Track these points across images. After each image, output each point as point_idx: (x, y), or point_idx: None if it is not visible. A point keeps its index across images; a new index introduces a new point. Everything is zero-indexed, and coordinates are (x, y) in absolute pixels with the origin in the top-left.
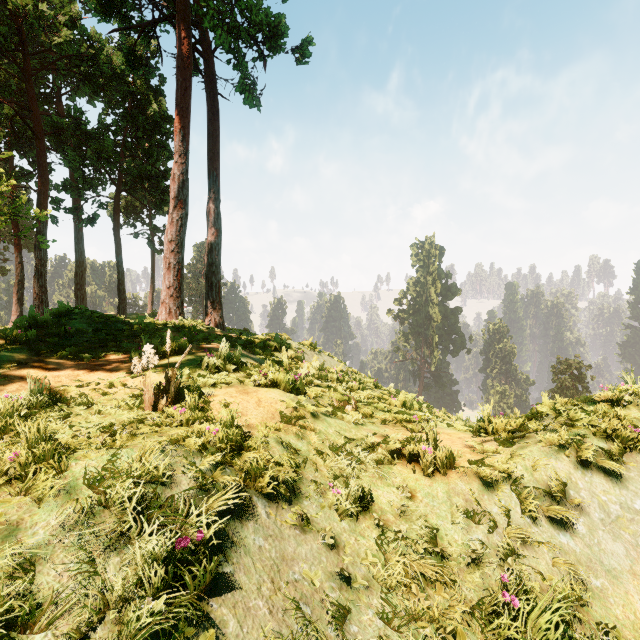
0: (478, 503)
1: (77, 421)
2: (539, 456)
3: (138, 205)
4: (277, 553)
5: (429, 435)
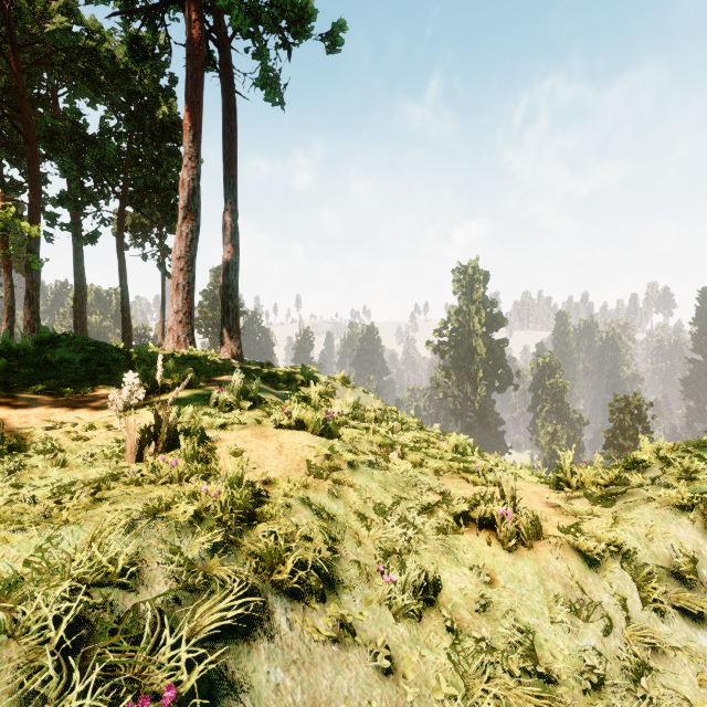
0: (582, 589)
1: (29, 476)
2: (653, 521)
3: (147, 223)
4: (304, 694)
5: (506, 493)
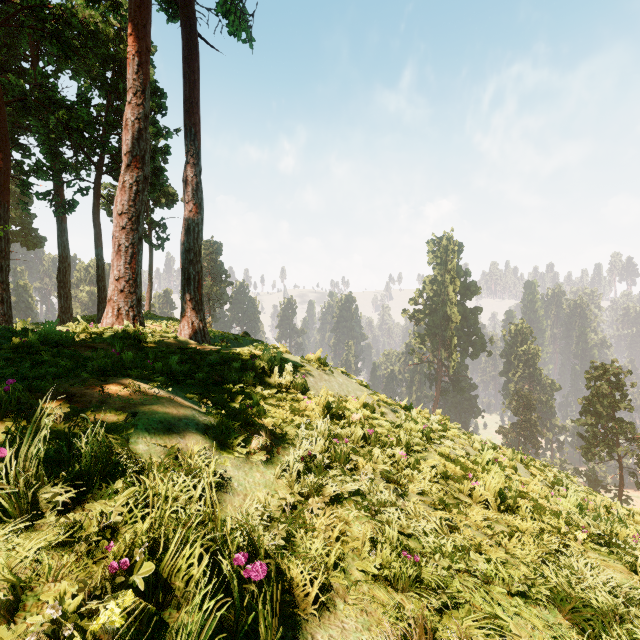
0: None
1: None
2: None
3: None
4: None
5: None
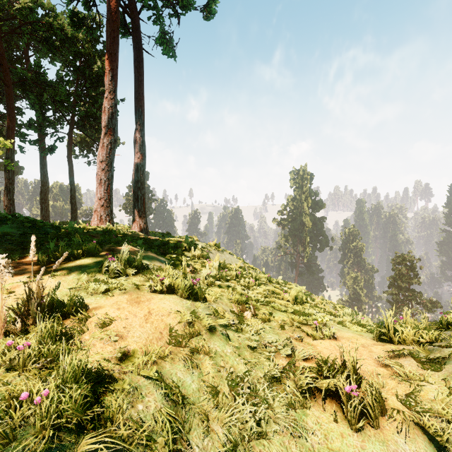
0: None
1: None
2: None
3: (90, 141)
4: None
5: (349, 364)
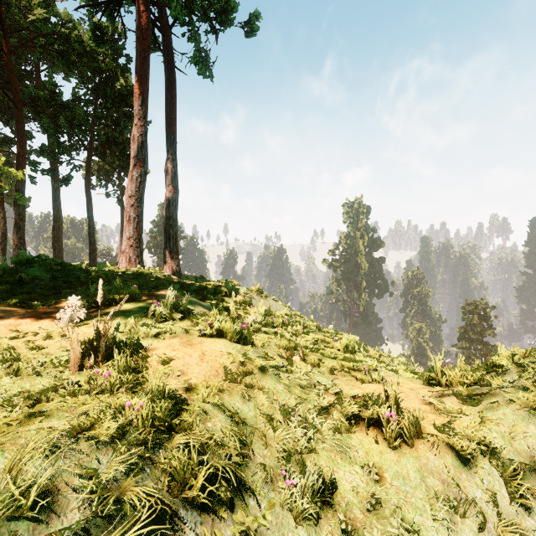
0: (457, 485)
1: None
2: (515, 420)
3: (109, 169)
4: None
5: (390, 396)
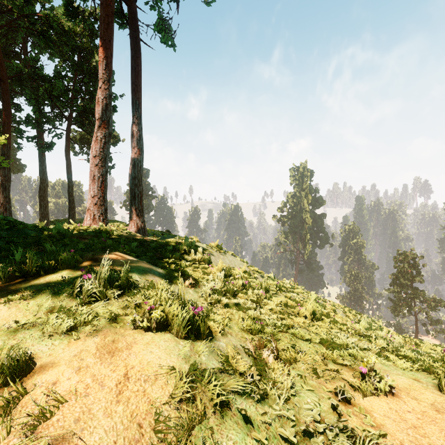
0: None
1: None
2: None
3: (90, 138)
4: None
5: None
